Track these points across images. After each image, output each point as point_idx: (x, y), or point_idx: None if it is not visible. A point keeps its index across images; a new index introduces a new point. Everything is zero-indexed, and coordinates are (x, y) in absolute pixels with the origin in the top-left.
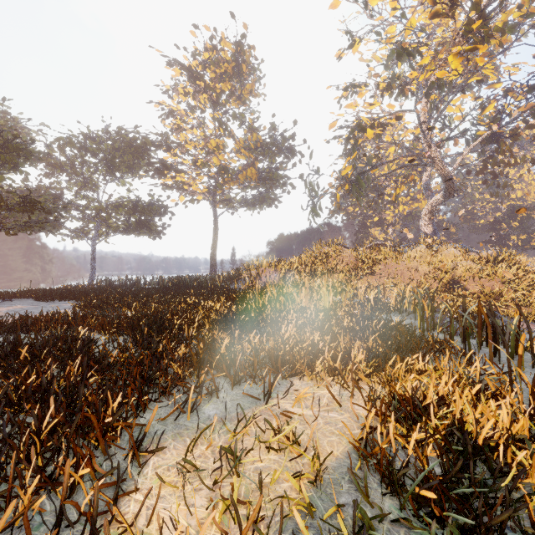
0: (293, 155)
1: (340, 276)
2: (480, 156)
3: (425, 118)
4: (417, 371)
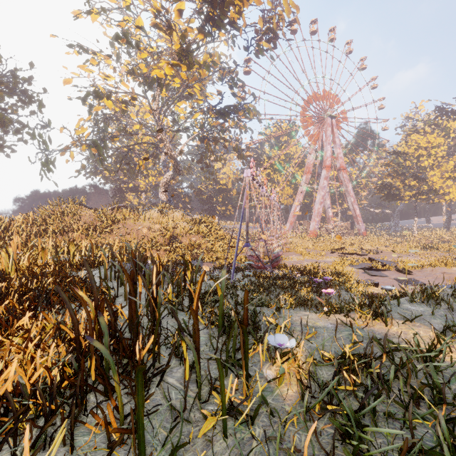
0: (31, 102)
1: (75, 235)
2: (199, 150)
3: (158, 108)
4: (25, 331)
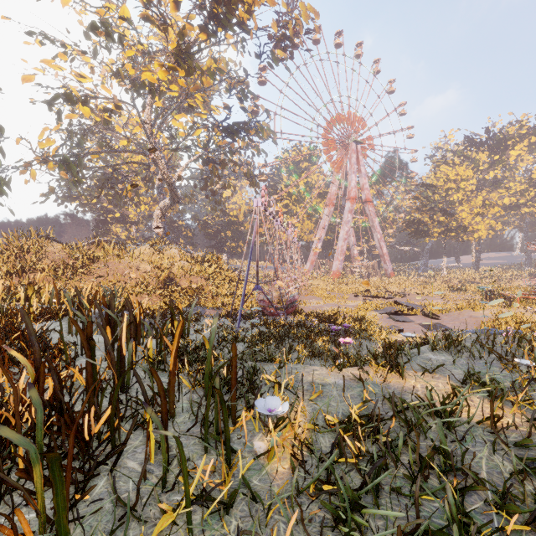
0: None
1: (38, 276)
2: (203, 174)
3: (150, 120)
4: None
